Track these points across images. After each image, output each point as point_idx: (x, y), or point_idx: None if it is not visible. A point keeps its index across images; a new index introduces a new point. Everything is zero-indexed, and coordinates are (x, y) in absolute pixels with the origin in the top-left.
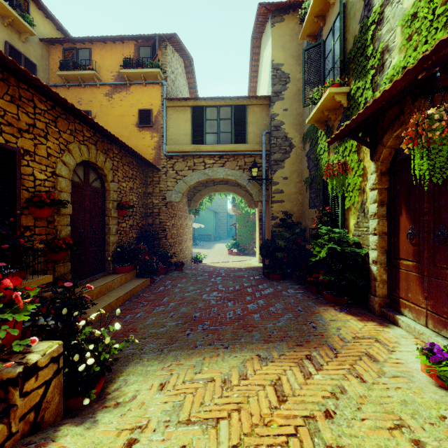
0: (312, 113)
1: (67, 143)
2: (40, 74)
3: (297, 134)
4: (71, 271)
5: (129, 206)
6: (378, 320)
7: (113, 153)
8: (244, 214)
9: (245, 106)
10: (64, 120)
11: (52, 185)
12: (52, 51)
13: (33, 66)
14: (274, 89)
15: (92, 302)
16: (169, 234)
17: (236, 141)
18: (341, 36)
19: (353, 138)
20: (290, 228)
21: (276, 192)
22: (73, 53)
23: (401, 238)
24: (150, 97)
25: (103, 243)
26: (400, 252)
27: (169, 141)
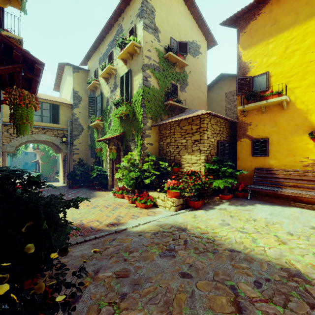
0: (92, 124)
1: None
2: None
3: (85, 124)
4: None
5: None
6: (109, 191)
7: None
8: (47, 155)
9: (58, 105)
10: None
11: None
12: None
13: None
14: (74, 102)
15: None
16: None
17: (53, 122)
18: (101, 107)
19: (103, 141)
20: (82, 166)
21: (75, 149)
22: None
23: (114, 169)
24: None
25: None
26: (114, 173)
27: (4, 115)
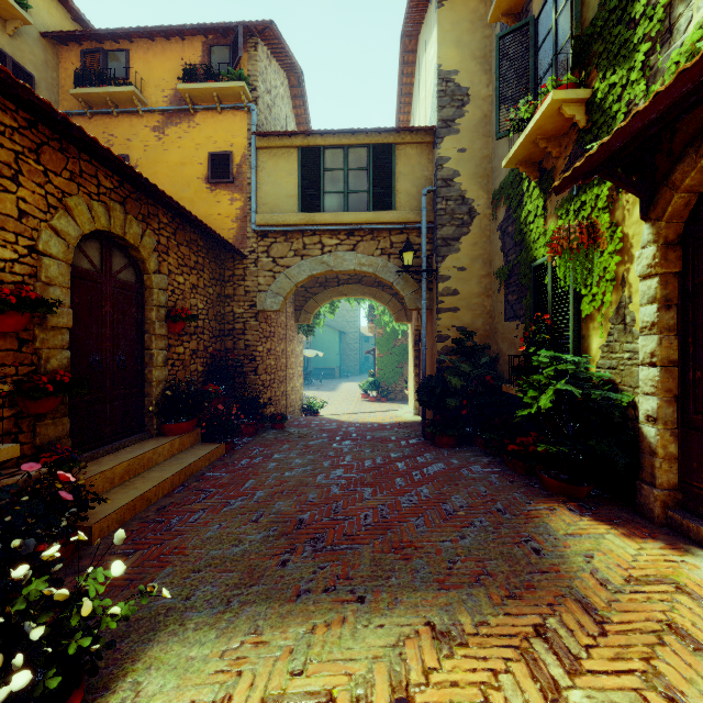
0: (515, 147)
1: (63, 195)
2: (41, 93)
3: (482, 192)
4: (74, 434)
5: (189, 317)
6: (664, 537)
7: (158, 222)
8: (388, 334)
9: (391, 145)
10: (56, 151)
11: (31, 271)
12: (64, 55)
13: (29, 78)
14: (443, 116)
15: (97, 496)
16: (261, 366)
17: (376, 207)
18: None
19: (607, 176)
20: (471, 356)
21: (445, 293)
22: (99, 58)
23: None
24: (228, 132)
25: (141, 382)
26: None
27: (261, 206)
